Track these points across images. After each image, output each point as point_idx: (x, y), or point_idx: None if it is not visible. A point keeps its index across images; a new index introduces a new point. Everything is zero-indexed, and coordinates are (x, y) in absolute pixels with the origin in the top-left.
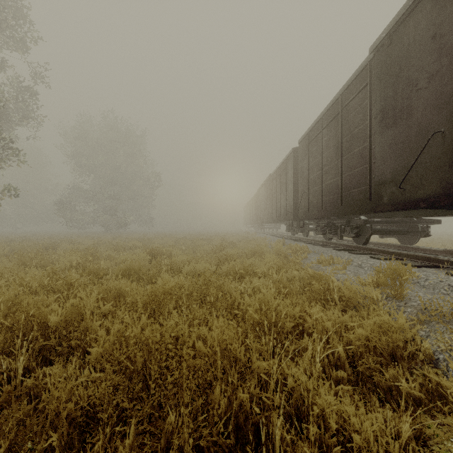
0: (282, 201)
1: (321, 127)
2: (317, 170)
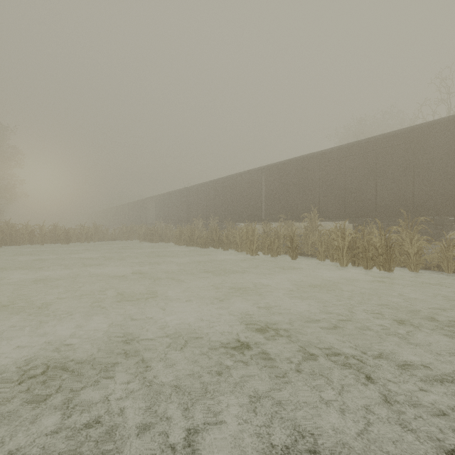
0: (123, 218)
1: (134, 204)
2: (133, 213)
